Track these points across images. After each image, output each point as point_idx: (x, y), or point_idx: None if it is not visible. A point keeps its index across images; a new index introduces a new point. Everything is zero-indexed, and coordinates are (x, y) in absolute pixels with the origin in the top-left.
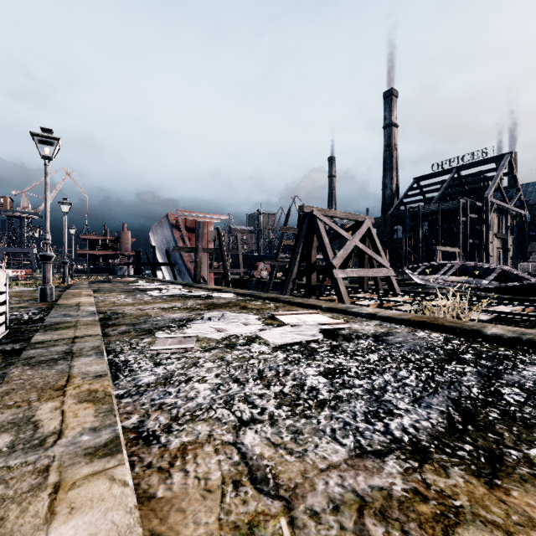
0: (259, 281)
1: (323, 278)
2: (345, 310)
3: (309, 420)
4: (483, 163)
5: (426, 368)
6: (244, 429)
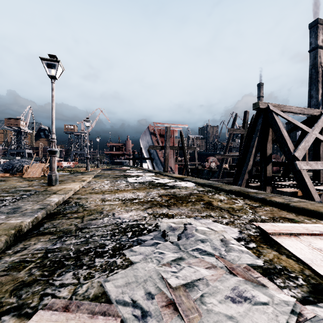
0: (209, 170)
1: None
2: None
3: None
4: None
5: None
6: None
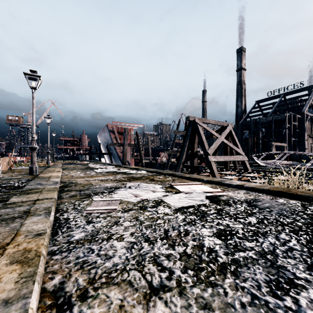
0: (161, 164)
1: (200, 162)
2: (220, 182)
3: (215, 290)
4: (301, 91)
5: (301, 231)
6: (154, 299)
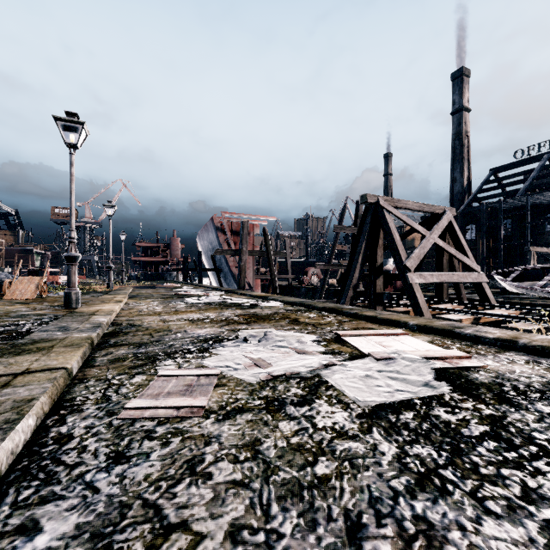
0: (309, 288)
1: (384, 285)
2: (451, 330)
3: None
4: None
5: None
6: None
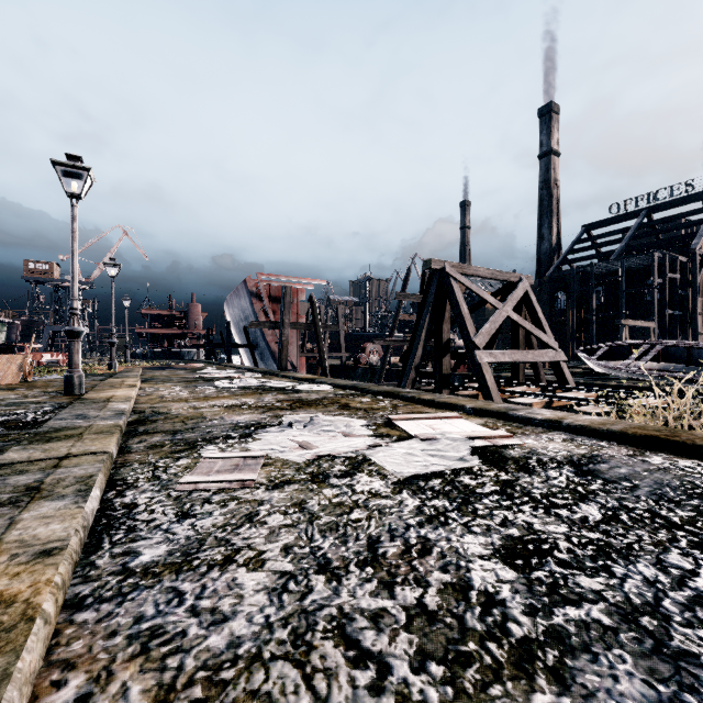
0: (366, 369)
1: (456, 364)
2: (505, 413)
3: None
4: (687, 201)
5: None
6: None
